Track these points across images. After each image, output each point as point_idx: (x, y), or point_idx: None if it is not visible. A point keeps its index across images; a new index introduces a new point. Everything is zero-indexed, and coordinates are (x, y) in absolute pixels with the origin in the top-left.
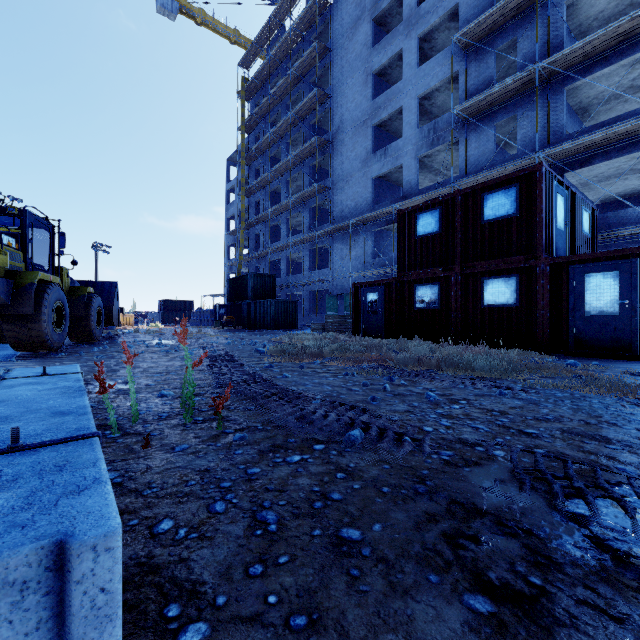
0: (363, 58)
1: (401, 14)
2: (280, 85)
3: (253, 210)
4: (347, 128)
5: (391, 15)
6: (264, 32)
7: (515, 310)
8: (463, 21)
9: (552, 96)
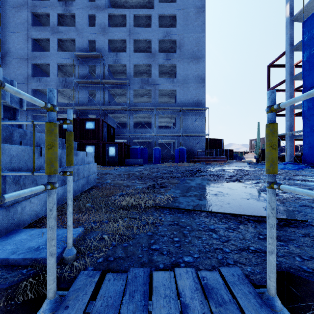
0: (26, 27)
1: (48, 19)
2: None
3: None
4: (14, 56)
5: (42, 16)
6: None
7: (94, 154)
8: (77, 47)
9: (105, 90)
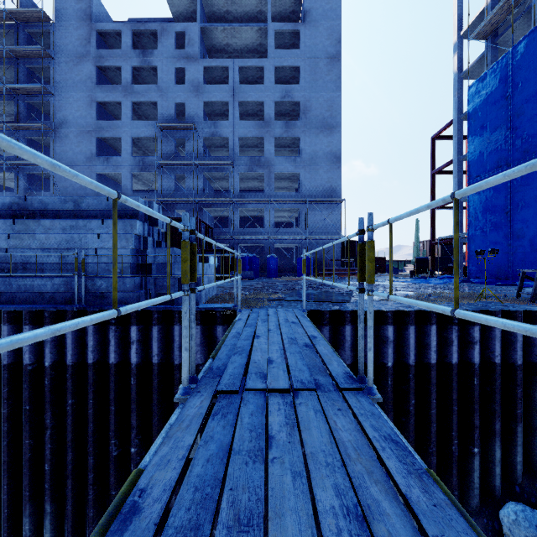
0: (88, 86)
1: (117, 73)
2: None
3: None
4: (72, 127)
5: (110, 69)
6: None
7: None
8: (160, 113)
9: (199, 174)
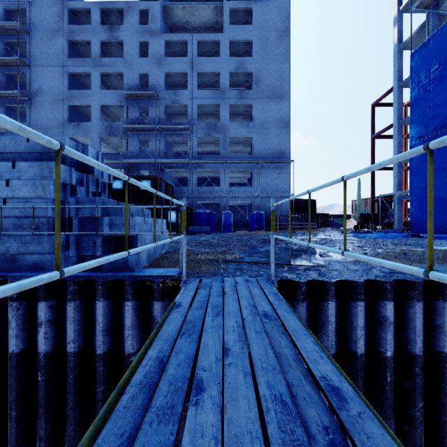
0: (61, 59)
1: (88, 47)
2: None
3: None
4: (46, 96)
5: (81, 44)
6: None
7: None
8: (126, 83)
9: (161, 138)
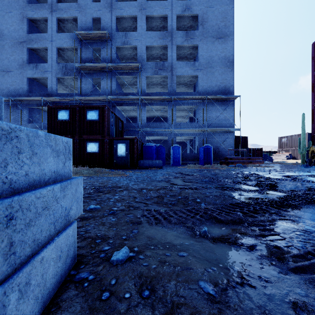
0: (20, 5)
1: None
2: None
3: None
4: (7, 40)
5: None
6: None
7: (98, 154)
8: (79, 26)
9: (112, 77)
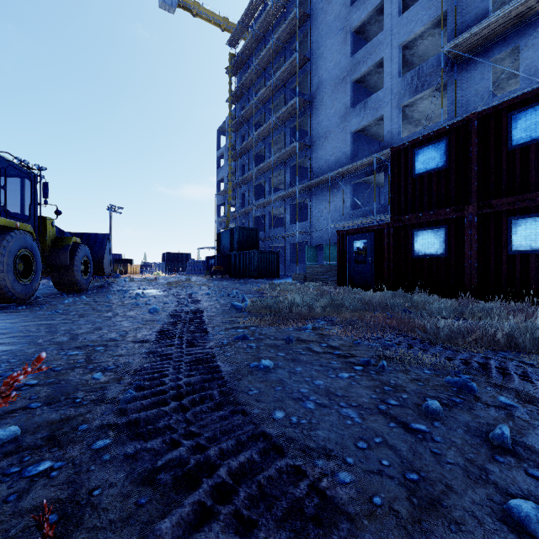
0: (342, 17)
1: None
2: (263, 55)
3: (239, 172)
4: (326, 87)
5: None
6: (249, 11)
7: None
8: None
9: None
